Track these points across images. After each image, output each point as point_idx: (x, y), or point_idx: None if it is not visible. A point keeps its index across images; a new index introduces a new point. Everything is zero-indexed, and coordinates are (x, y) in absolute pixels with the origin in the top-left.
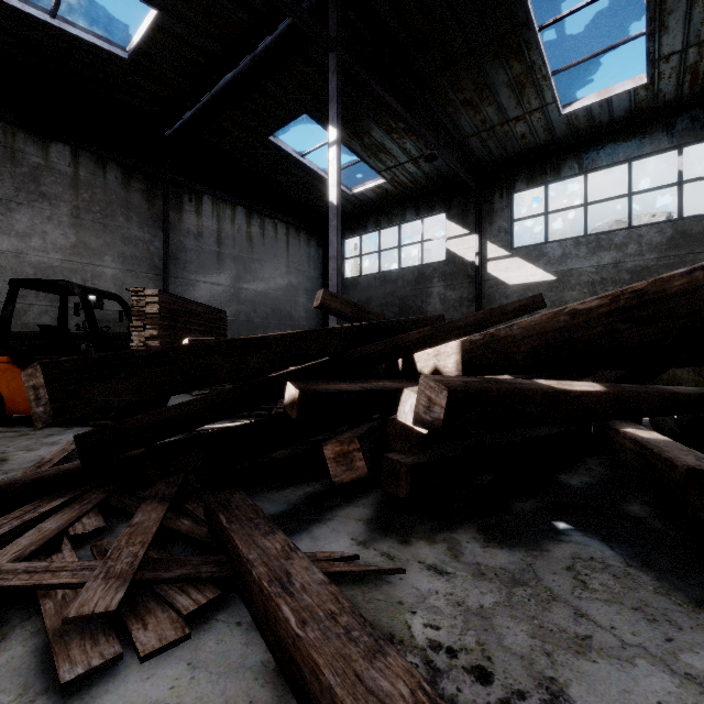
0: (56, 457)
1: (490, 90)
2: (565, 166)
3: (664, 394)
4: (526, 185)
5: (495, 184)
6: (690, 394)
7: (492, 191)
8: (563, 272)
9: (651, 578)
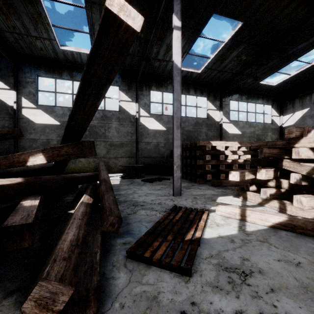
0: None
1: (15, 11)
2: (64, 74)
3: (67, 178)
4: (45, 75)
5: (27, 67)
6: (83, 176)
7: (25, 70)
8: (63, 121)
9: None
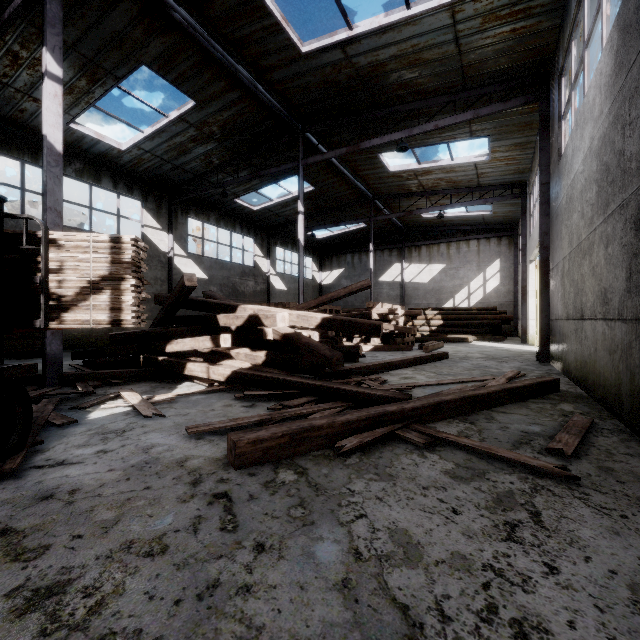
0: (257, 416)
1: None
2: None
3: None
4: (1, 149)
5: None
6: None
7: None
8: None
9: None
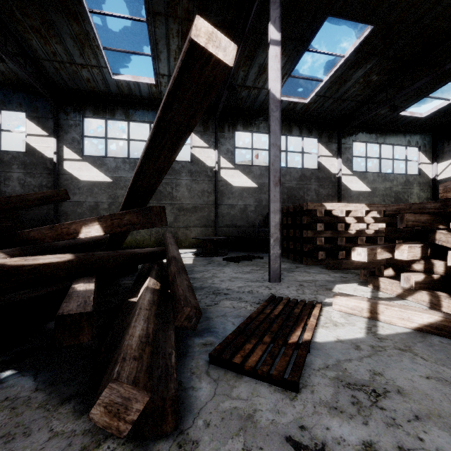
0: None
1: (56, 32)
2: (118, 112)
3: (126, 255)
4: (93, 115)
5: (70, 105)
6: (145, 253)
7: (68, 110)
8: (117, 177)
9: (46, 394)
